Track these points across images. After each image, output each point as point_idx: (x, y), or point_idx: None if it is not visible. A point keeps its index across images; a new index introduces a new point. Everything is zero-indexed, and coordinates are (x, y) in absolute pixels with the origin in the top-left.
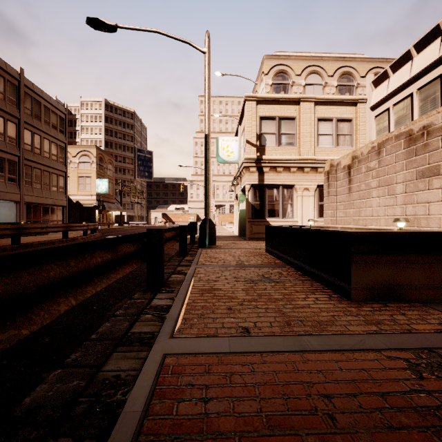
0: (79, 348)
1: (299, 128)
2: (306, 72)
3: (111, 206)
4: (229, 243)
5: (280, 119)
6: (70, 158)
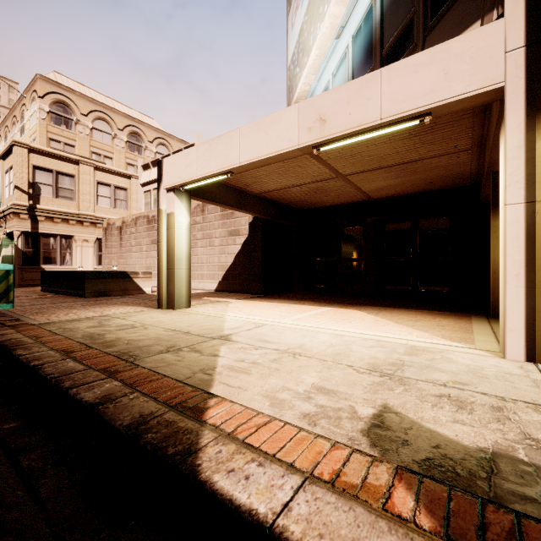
0: None
1: (79, 186)
2: (94, 116)
3: None
4: None
5: (58, 173)
6: None
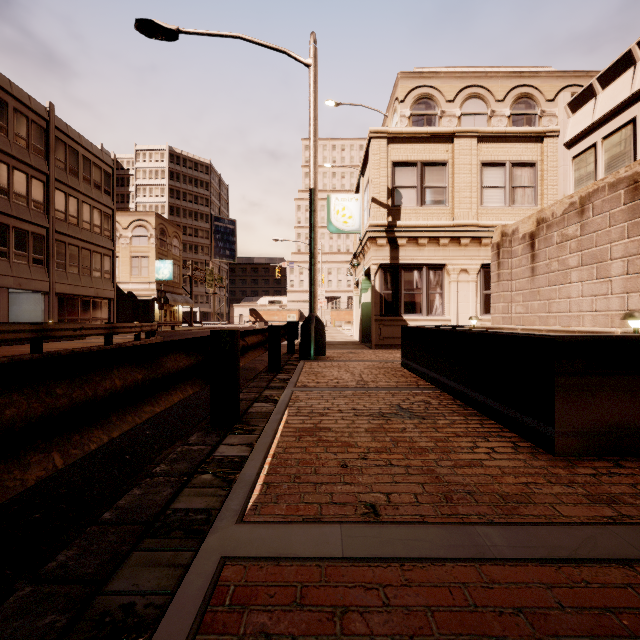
0: (77, 539)
1: (453, 179)
2: (462, 97)
3: (177, 298)
4: (346, 353)
5: (423, 165)
6: (120, 230)
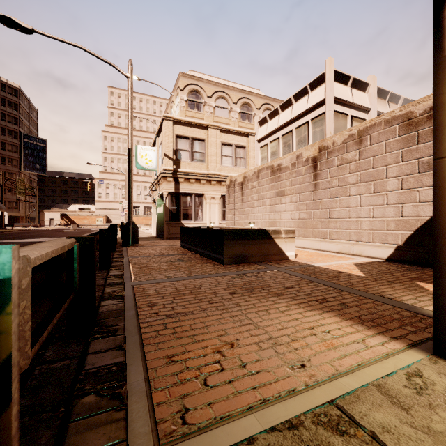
0: None
1: (208, 149)
2: (216, 96)
3: None
4: (149, 242)
5: (192, 139)
6: None
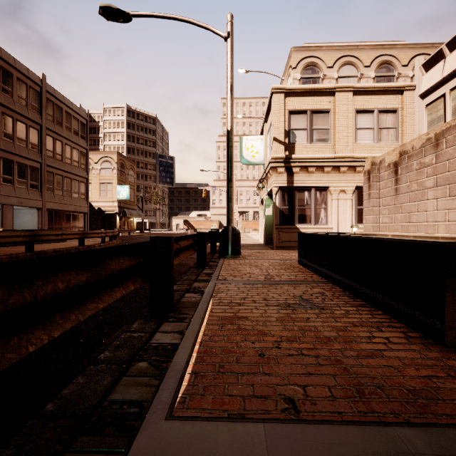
0: (16, 436)
1: (334, 122)
2: (339, 64)
3: (132, 212)
4: (254, 252)
5: (311, 113)
6: (92, 164)
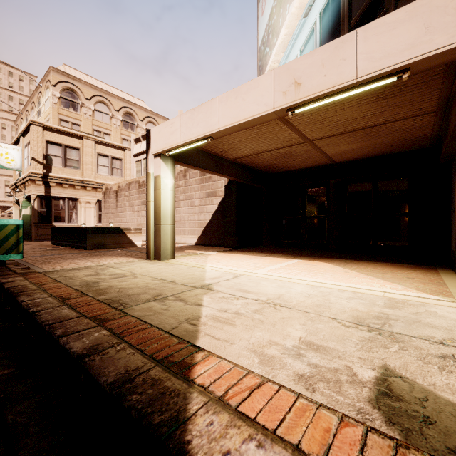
0: None
1: (83, 157)
2: (95, 100)
3: None
4: None
5: (66, 147)
6: None
